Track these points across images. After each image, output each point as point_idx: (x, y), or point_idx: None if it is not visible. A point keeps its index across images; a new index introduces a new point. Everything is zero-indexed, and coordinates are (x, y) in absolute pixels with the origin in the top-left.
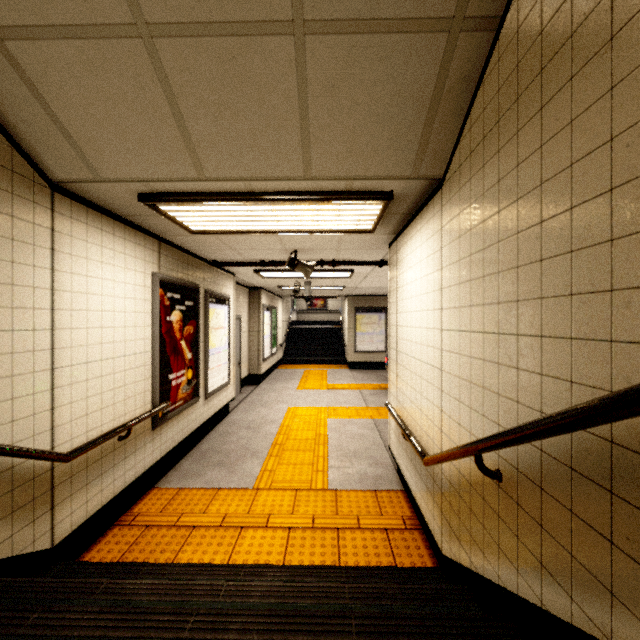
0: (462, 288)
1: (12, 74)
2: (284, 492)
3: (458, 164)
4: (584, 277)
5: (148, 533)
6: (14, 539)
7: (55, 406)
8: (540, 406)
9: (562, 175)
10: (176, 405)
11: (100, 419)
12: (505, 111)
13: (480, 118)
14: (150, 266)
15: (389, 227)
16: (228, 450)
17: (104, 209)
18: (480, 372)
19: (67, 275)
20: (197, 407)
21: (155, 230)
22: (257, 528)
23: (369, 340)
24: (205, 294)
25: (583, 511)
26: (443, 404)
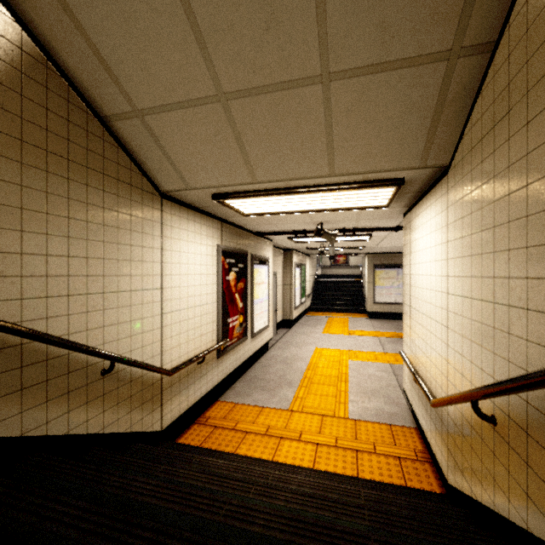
0: (464, 261)
1: (146, 133)
2: (312, 416)
3: (461, 156)
4: None
5: (216, 432)
6: (143, 421)
7: (163, 338)
8: (526, 366)
9: (543, 181)
10: (232, 341)
11: (187, 349)
12: (499, 120)
13: (479, 121)
14: (216, 241)
15: (402, 202)
16: (269, 378)
17: (189, 205)
18: (479, 333)
19: (169, 252)
20: (246, 344)
21: (219, 215)
22: (292, 440)
23: (387, 293)
24: (251, 258)
25: None
26: (449, 357)
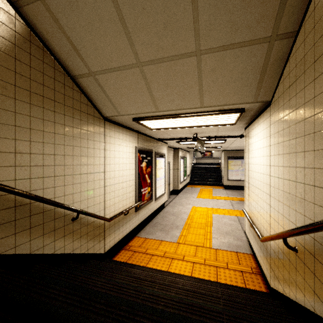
0: (279, 157)
1: (96, 85)
2: (191, 246)
3: (278, 96)
4: None
5: (135, 254)
6: (94, 247)
7: (105, 200)
8: (314, 218)
9: (322, 113)
10: (144, 202)
11: (118, 206)
12: (299, 76)
13: (288, 76)
14: (134, 144)
15: (244, 121)
16: (165, 224)
17: (119, 124)
18: (288, 199)
19: (108, 151)
20: (152, 204)
21: (136, 129)
22: (179, 260)
23: (235, 174)
24: (155, 153)
25: None
26: (271, 212)
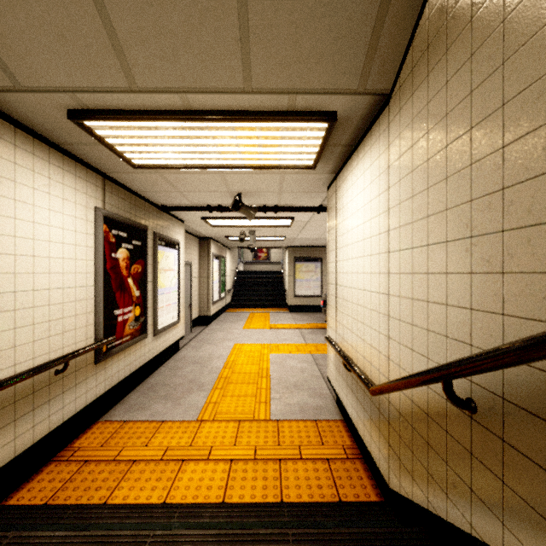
0: (416, 200)
1: None
2: (227, 423)
3: (411, 67)
4: None
5: (85, 469)
6: None
7: None
8: (545, 314)
9: None
10: (122, 340)
11: (32, 352)
12: None
13: None
14: (93, 201)
15: (329, 164)
16: (175, 384)
17: (37, 133)
18: (442, 288)
19: None
20: (146, 343)
21: (98, 165)
22: (198, 461)
23: (307, 286)
24: (154, 236)
25: None
26: (391, 330)
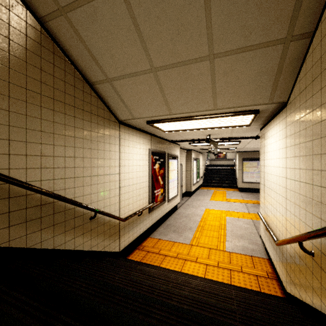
0: (296, 159)
1: (112, 90)
2: (204, 248)
3: (294, 97)
4: None
5: (148, 254)
6: (110, 245)
7: (120, 201)
8: None
9: None
10: (157, 204)
11: (132, 207)
12: (315, 77)
13: (304, 77)
14: (148, 146)
15: (259, 122)
16: (178, 226)
17: (133, 127)
18: (304, 202)
19: (123, 153)
20: (164, 205)
21: (150, 131)
22: (192, 261)
23: (251, 176)
24: (168, 155)
25: None
26: (287, 216)
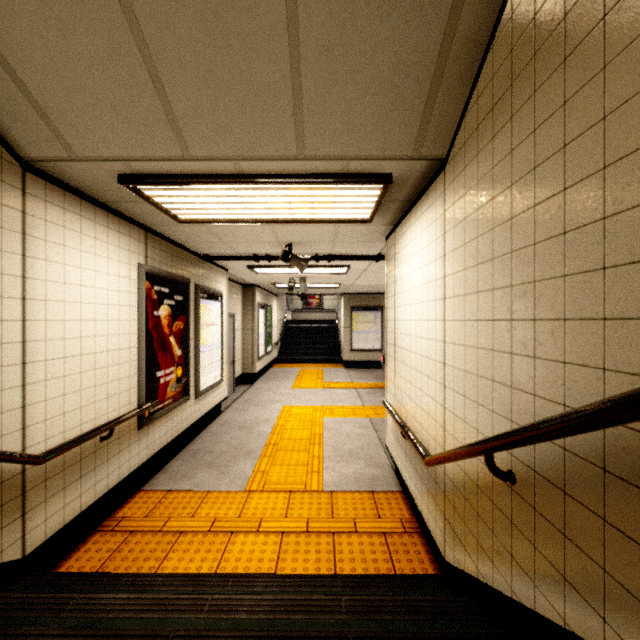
0: (468, 274)
1: None
2: (277, 494)
3: (463, 140)
4: (621, 246)
5: (132, 539)
6: None
7: (27, 404)
8: (563, 399)
9: (592, 131)
10: (164, 404)
11: (79, 418)
12: (519, 72)
13: (489, 86)
14: (136, 257)
15: (387, 217)
16: (220, 451)
17: (84, 194)
18: (489, 364)
19: (41, 262)
20: (187, 406)
21: (141, 219)
22: (248, 533)
23: (365, 339)
24: (196, 289)
25: (620, 520)
26: (446, 400)
